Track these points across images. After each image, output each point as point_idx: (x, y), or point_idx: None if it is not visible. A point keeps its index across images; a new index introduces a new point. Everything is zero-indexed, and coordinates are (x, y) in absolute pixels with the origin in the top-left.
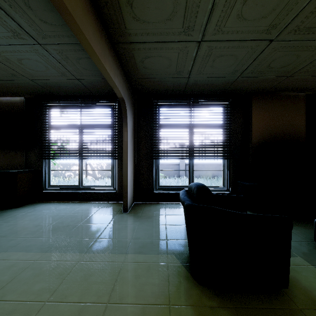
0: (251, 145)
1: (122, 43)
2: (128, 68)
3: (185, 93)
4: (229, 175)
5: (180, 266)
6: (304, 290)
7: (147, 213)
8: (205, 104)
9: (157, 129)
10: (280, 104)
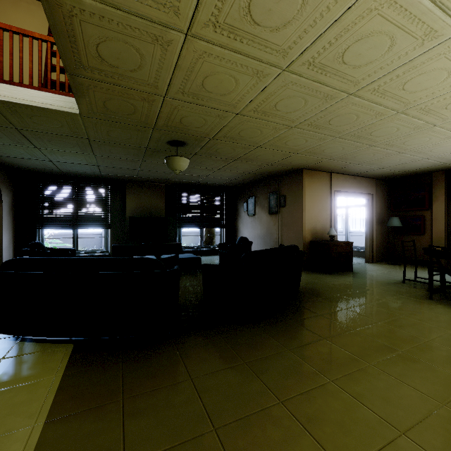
0: (126, 218)
1: None
2: None
3: (68, 175)
4: (109, 240)
5: None
6: None
7: None
8: (88, 186)
9: (40, 203)
10: (147, 190)
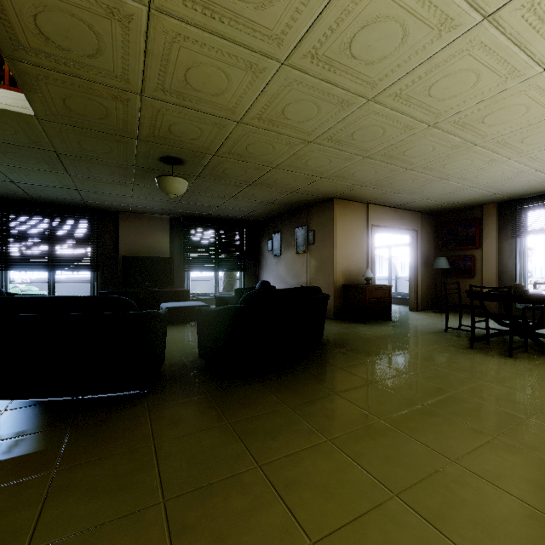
0: (119, 258)
1: None
2: None
3: (42, 203)
4: (97, 286)
5: None
6: None
7: None
8: (68, 217)
9: (4, 237)
10: (147, 223)
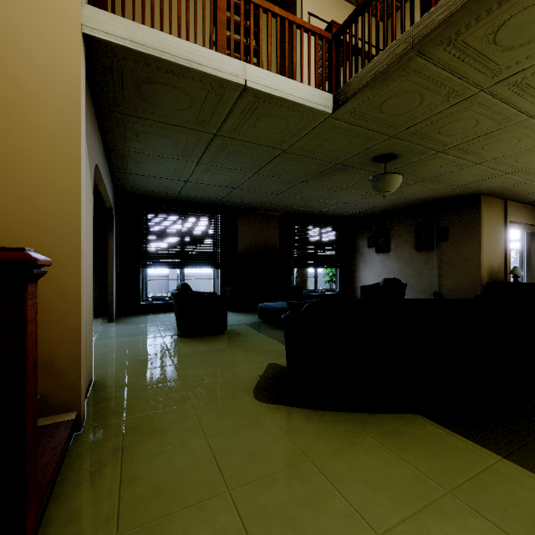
0: (237, 255)
1: (121, 172)
2: (119, 182)
3: (176, 201)
4: (219, 282)
5: (171, 335)
6: (236, 332)
7: (137, 321)
8: (196, 215)
9: (144, 235)
10: (260, 221)
